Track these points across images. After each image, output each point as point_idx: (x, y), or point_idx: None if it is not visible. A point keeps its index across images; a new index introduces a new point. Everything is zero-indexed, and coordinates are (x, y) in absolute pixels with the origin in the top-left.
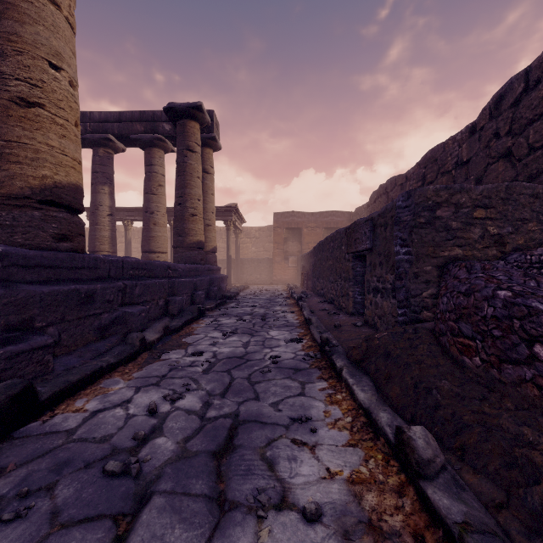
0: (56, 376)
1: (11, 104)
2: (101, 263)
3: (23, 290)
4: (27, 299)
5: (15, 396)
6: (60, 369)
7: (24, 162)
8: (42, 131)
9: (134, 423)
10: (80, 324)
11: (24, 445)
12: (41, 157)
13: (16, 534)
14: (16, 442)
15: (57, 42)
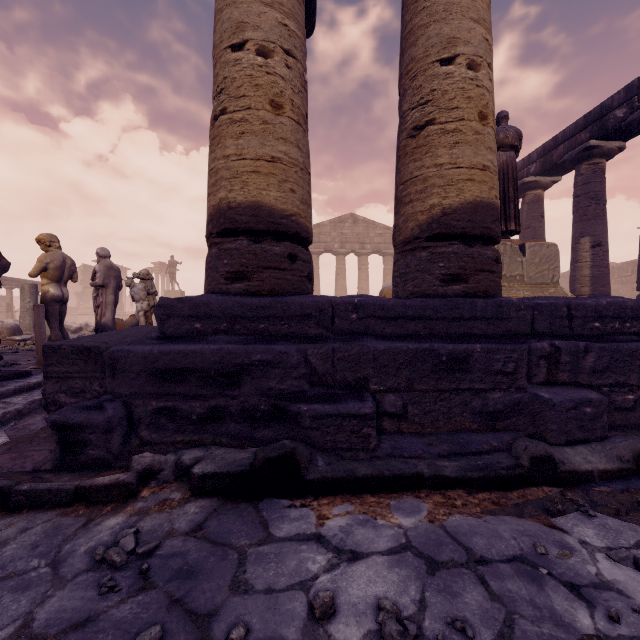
0: (370, 457)
1: (407, 141)
2: (511, 310)
3: (358, 345)
4: (361, 356)
5: (271, 460)
6: (386, 451)
7: (414, 199)
8: (431, 153)
9: (282, 602)
10: (443, 399)
11: (240, 518)
12: (429, 184)
13: (74, 604)
14: (248, 510)
15: (449, 28)
